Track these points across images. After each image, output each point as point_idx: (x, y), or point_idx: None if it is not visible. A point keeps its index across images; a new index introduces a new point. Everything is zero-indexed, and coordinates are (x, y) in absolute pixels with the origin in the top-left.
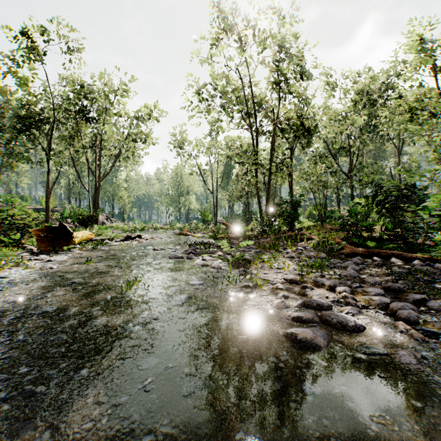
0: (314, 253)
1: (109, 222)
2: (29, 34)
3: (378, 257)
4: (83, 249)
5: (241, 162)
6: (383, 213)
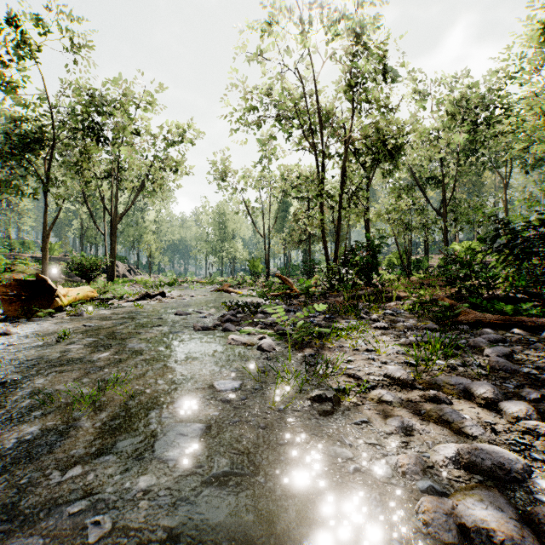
0: (413, 320)
1: (132, 274)
2: (15, 21)
3: (520, 328)
4: (72, 314)
5: (300, 198)
6: (510, 262)
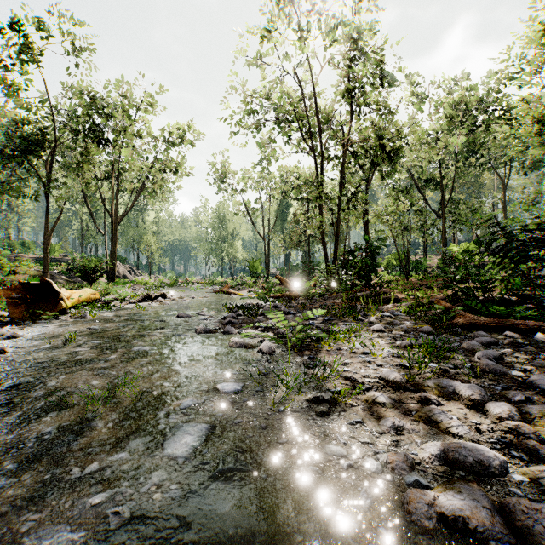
0: (410, 322)
1: (132, 275)
2: (17, 25)
3: (512, 331)
4: (76, 316)
5: (300, 199)
6: (505, 265)
